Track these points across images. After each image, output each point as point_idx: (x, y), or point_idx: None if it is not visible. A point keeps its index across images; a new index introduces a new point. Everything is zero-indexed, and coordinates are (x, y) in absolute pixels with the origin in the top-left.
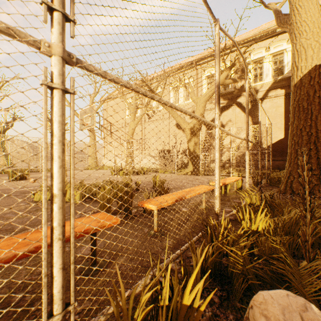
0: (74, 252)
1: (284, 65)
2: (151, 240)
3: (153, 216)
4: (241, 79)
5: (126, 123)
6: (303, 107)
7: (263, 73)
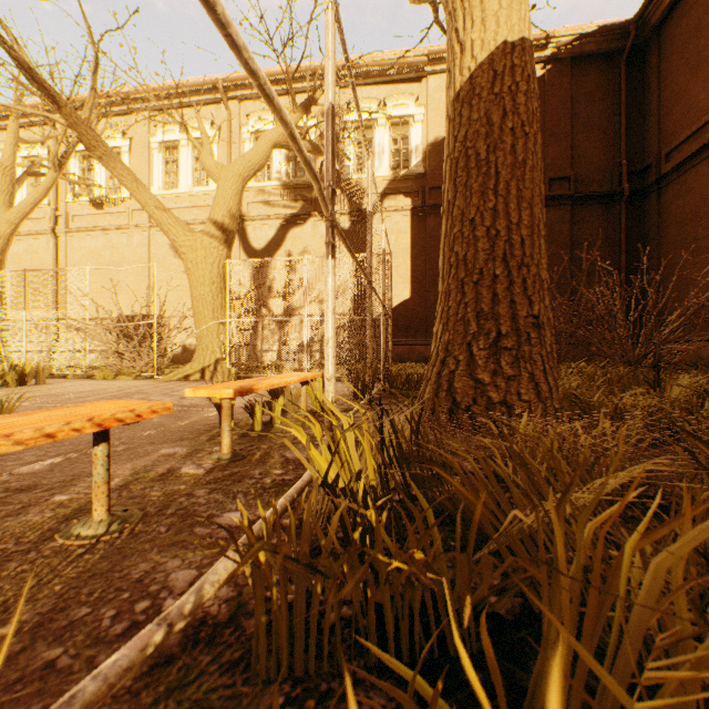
0: None
1: (410, 149)
2: None
3: None
4: None
5: None
6: (479, 155)
7: (375, 157)
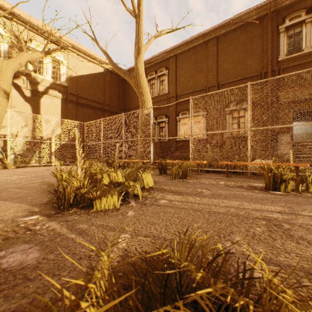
0: (224, 178)
1: (61, 74)
2: (205, 174)
3: None
4: None
5: None
6: (150, 126)
7: (44, 69)
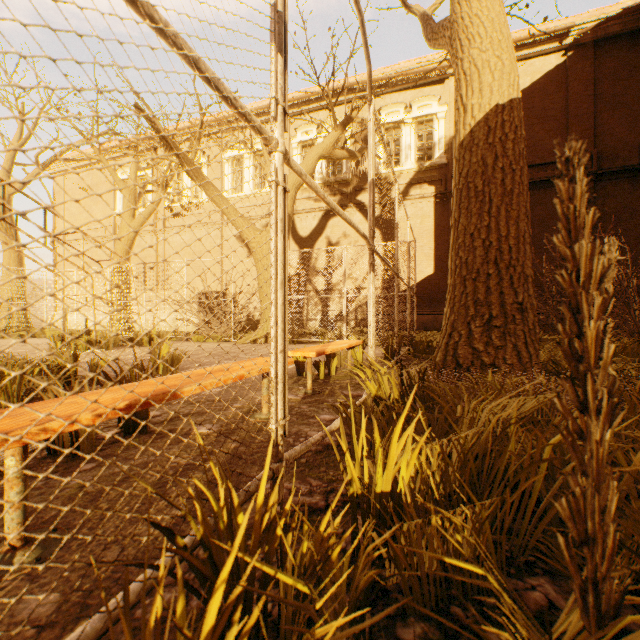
0: None
1: (434, 143)
2: None
3: (75, 467)
4: (364, 158)
5: (116, 227)
6: (476, 188)
7: (401, 153)
